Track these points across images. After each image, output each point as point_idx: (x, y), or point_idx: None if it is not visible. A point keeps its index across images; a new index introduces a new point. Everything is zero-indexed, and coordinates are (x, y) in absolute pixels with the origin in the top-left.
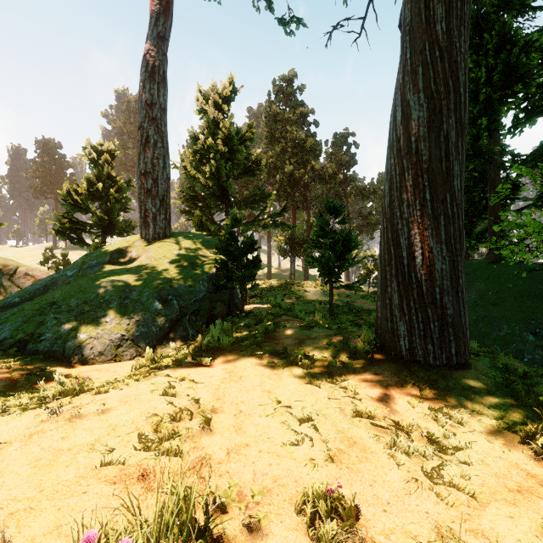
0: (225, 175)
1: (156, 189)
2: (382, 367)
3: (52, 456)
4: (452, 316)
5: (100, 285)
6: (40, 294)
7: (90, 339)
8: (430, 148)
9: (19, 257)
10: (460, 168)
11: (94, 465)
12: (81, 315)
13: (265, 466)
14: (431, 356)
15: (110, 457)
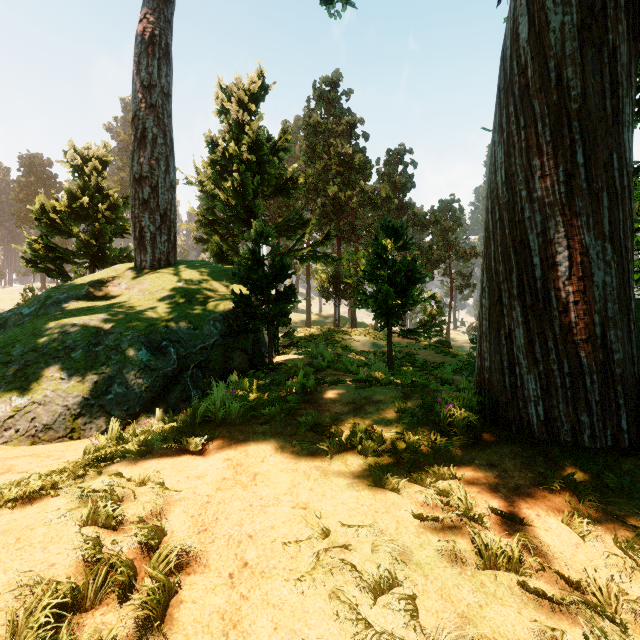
0: (252, 192)
1: (155, 200)
2: (498, 452)
3: None
4: (622, 363)
5: (62, 326)
6: None
7: (31, 406)
8: (584, 74)
9: None
10: (632, 112)
11: None
12: (25, 368)
13: None
14: (586, 434)
15: None
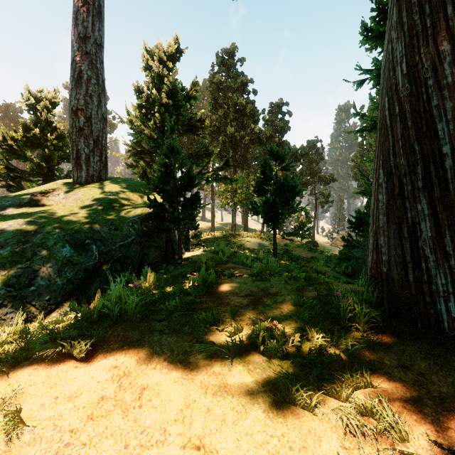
0: (170, 129)
1: (89, 128)
2: (406, 350)
3: None
4: None
5: None
6: None
7: None
8: None
9: None
10: None
11: None
12: None
13: None
14: None
15: None
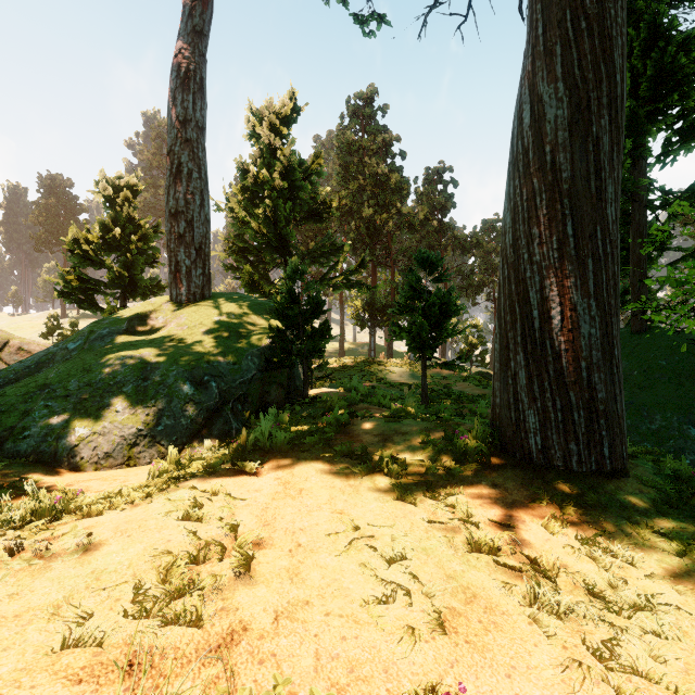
0: (284, 219)
1: (191, 234)
2: (503, 475)
3: None
4: (605, 401)
5: (111, 361)
6: (30, 374)
7: (93, 436)
8: (573, 160)
9: (16, 328)
10: (615, 190)
11: (51, 646)
12: (83, 402)
13: (335, 641)
14: (574, 460)
15: (81, 631)
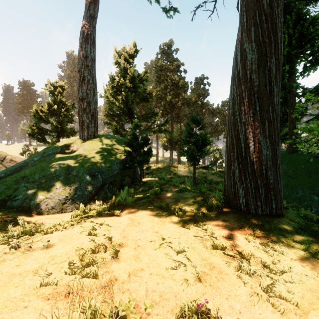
0: (131, 101)
1: (89, 108)
2: (228, 216)
3: (7, 278)
4: (273, 183)
5: (53, 166)
6: (17, 172)
7: (46, 199)
8: (259, 77)
9: (8, 150)
10: (278, 90)
11: (35, 285)
12: (41, 184)
13: (154, 284)
14: (260, 209)
15: (47, 280)
